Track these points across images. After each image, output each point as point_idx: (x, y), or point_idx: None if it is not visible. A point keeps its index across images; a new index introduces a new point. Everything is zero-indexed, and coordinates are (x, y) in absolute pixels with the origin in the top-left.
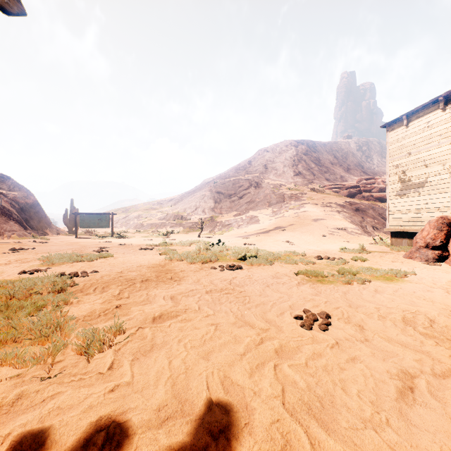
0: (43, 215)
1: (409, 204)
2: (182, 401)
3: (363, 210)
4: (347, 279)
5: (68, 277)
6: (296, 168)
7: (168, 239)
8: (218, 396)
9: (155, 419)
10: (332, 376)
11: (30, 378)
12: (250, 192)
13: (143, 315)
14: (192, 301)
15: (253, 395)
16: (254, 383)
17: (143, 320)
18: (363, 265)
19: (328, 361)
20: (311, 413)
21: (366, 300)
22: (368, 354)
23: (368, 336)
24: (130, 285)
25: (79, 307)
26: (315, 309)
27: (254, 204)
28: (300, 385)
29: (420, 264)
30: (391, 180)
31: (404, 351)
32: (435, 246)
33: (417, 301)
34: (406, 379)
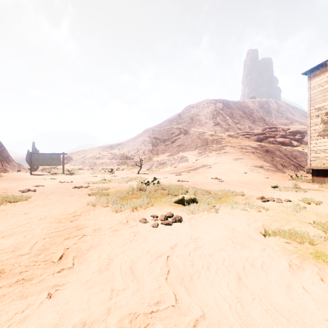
0: (5, 155)
1: None
2: None
3: (272, 151)
4: None
5: None
6: (215, 120)
7: (110, 176)
8: None
9: None
10: None
11: None
12: (180, 137)
13: None
14: None
15: None
16: None
17: None
18: None
19: None
20: None
21: None
22: None
23: None
24: None
25: None
26: None
27: (184, 146)
28: None
29: None
30: (313, 122)
31: None
32: None
33: None
34: None
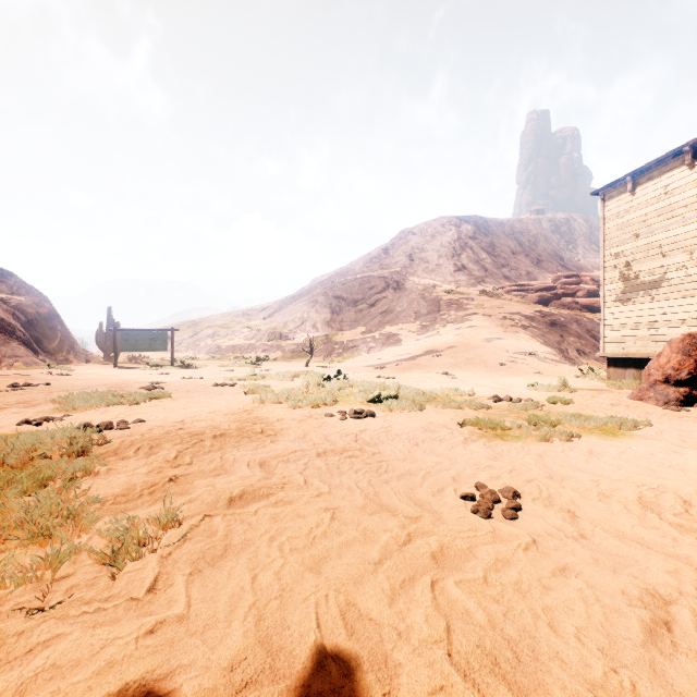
0: (64, 332)
1: (637, 315)
2: (272, 650)
3: (563, 324)
4: (543, 433)
5: (96, 431)
6: (458, 260)
7: (259, 370)
8: (335, 641)
9: (224, 687)
10: (531, 601)
11: (10, 609)
12: (387, 296)
13: (213, 493)
14: (294, 469)
15: (396, 639)
16: (398, 616)
17: (212, 502)
18: (566, 410)
19: (521, 575)
20: (498, 672)
21: (576, 468)
22: (587, 561)
23: (585, 529)
24: (195, 442)
25: (110, 480)
26: (494, 483)
27: (393, 314)
28: (477, 619)
29: (656, 409)
30: (608, 278)
31: (648, 555)
32: (680, 380)
33: (659, 469)
34: (656, 606)
